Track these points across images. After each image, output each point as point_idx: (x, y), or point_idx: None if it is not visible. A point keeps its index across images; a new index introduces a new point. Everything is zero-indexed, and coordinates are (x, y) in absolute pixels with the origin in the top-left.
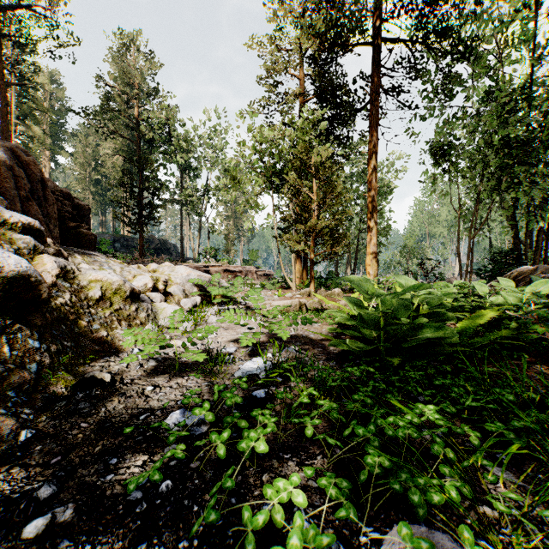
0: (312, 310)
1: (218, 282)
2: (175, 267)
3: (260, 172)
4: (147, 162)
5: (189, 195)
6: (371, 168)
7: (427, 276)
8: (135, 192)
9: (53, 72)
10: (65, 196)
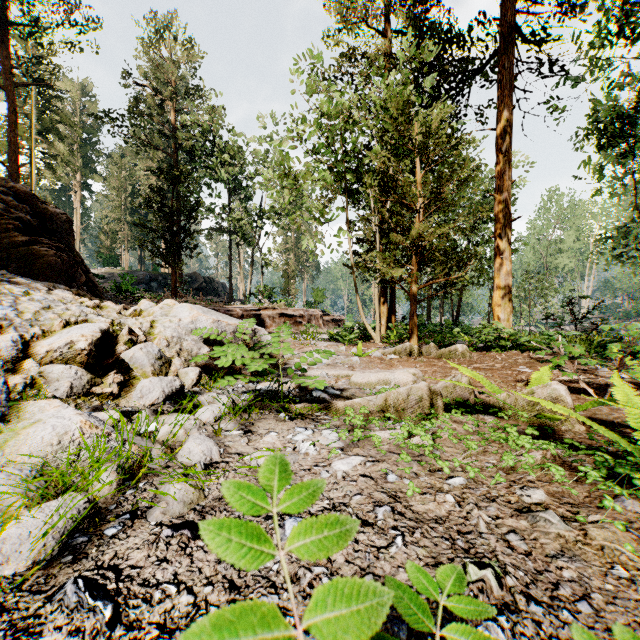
0: (455, 407)
1: (253, 334)
2: (174, 306)
3: (327, 170)
4: (180, 174)
5: (236, 218)
6: (503, 152)
7: (578, 323)
8: (165, 212)
9: (84, 82)
10: (21, 196)
